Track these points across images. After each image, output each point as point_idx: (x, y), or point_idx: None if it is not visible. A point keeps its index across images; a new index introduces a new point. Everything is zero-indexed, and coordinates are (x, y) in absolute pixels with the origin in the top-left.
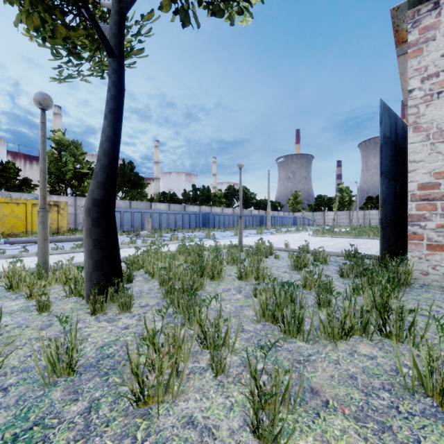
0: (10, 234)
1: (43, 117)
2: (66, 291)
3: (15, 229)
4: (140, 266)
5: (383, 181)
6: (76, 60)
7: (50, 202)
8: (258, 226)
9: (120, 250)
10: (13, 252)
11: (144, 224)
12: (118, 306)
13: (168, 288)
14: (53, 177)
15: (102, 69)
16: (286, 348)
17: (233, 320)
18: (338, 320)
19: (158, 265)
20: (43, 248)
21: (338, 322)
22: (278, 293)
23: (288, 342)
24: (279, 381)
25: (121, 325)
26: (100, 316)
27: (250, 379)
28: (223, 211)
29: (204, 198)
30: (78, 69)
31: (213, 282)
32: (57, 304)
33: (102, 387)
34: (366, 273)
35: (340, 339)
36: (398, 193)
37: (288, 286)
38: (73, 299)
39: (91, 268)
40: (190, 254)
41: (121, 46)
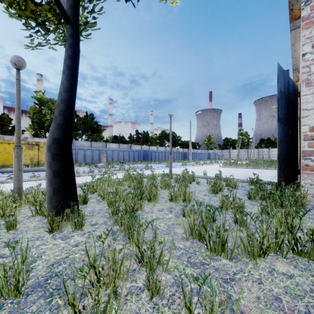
0: (3, 166)
1: (18, 75)
2: (32, 212)
3: (7, 162)
4: (94, 190)
5: (279, 125)
6: (45, 32)
7: (32, 142)
8: (183, 160)
9: (82, 177)
10: (2, 179)
11: (101, 158)
12: (73, 224)
13: (114, 209)
14: (35, 125)
15: (64, 38)
16: (213, 266)
17: (166, 238)
18: (256, 240)
19: (108, 190)
20: (18, 177)
21: (256, 242)
22: (204, 216)
23: (214, 259)
24: (213, 313)
25: (73, 242)
26: (57, 233)
27: (185, 310)
28: (158, 149)
29: (144, 139)
30: (46, 38)
31: (150, 203)
32: (24, 223)
33: (44, 311)
34: (269, 196)
35: (259, 257)
36: (290, 135)
37: (213, 211)
38: (38, 218)
39: (51, 194)
40: (133, 181)
41: (76, 16)
